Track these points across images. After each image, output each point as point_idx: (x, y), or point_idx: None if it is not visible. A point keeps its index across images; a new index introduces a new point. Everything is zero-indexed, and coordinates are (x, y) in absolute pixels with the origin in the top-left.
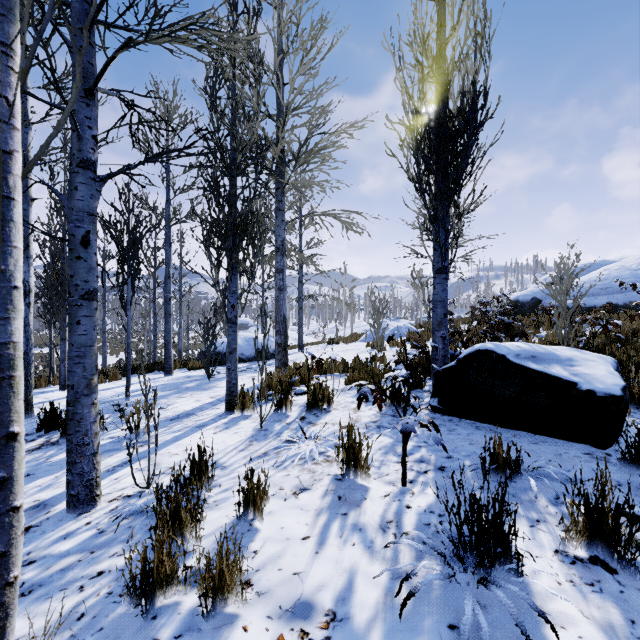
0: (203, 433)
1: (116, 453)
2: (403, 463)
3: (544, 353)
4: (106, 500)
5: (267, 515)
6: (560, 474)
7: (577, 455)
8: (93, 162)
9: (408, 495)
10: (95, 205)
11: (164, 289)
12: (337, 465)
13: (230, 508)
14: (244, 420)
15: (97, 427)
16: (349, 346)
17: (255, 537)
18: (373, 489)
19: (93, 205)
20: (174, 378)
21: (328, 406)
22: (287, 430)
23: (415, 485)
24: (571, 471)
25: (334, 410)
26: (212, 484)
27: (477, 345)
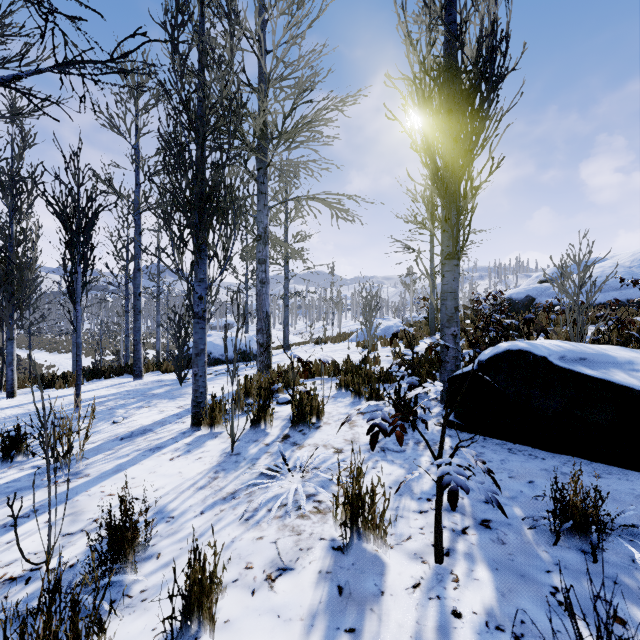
0: (156, 459)
1: (29, 493)
2: (437, 527)
3: (596, 354)
4: None
5: (220, 630)
6: None
7: None
8: None
9: (450, 585)
10: None
11: (133, 283)
12: (334, 522)
13: (162, 610)
14: (212, 439)
15: None
16: (338, 346)
17: None
18: (392, 571)
19: None
20: (142, 383)
21: (317, 420)
22: (265, 455)
23: (455, 560)
24: None
25: (325, 425)
26: (147, 553)
27: (503, 344)
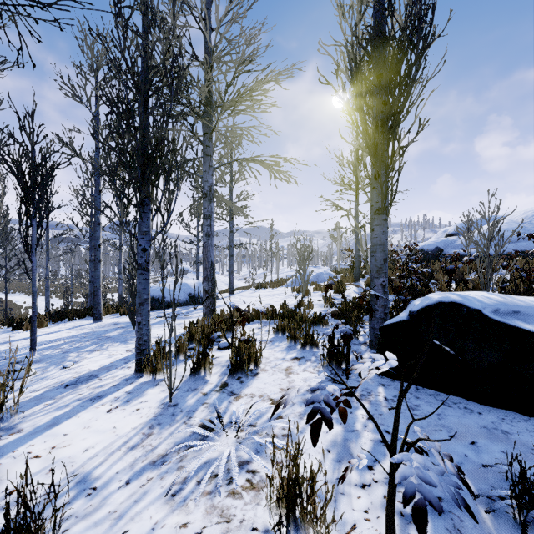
0: (93, 411)
1: None
2: (390, 527)
3: (528, 307)
4: None
5: None
6: None
7: None
8: None
9: None
10: None
11: (93, 236)
12: (267, 507)
13: None
14: (152, 388)
15: None
16: (276, 290)
17: None
18: None
19: None
20: (100, 325)
21: (255, 366)
22: (202, 406)
23: None
24: None
25: (262, 372)
26: None
27: (433, 295)
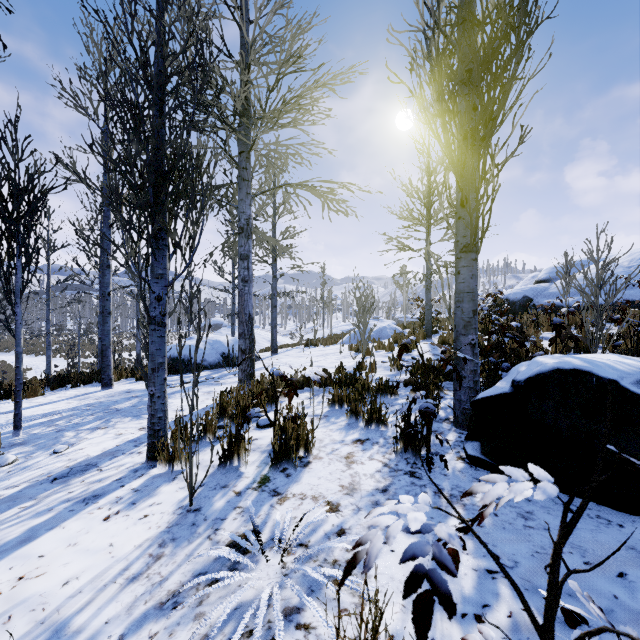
0: (85, 519)
1: None
2: None
3: None
4: None
5: None
6: None
7: None
8: None
9: None
10: None
11: (101, 281)
12: None
13: None
14: (168, 483)
15: None
16: (329, 349)
17: None
18: None
19: None
20: (109, 394)
21: (306, 453)
22: (234, 512)
23: None
24: None
25: (315, 461)
26: None
27: (545, 359)
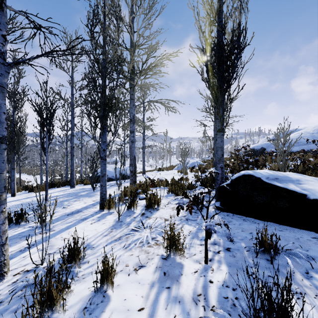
0: (84, 224)
1: (29, 238)
2: (205, 249)
3: (283, 176)
4: (12, 274)
5: (116, 288)
6: (302, 253)
7: (309, 239)
8: (2, 52)
9: (210, 271)
10: (4, 81)
11: (70, 142)
12: (163, 248)
13: (92, 281)
14: (109, 215)
15: (5, 227)
16: (169, 172)
17: (105, 308)
18: (186, 266)
19: (2, 80)
20: (75, 189)
21: (157, 206)
22: (133, 221)
23: (213, 263)
24: (309, 251)
25: (161, 209)
26: (83, 261)
27: (242, 172)
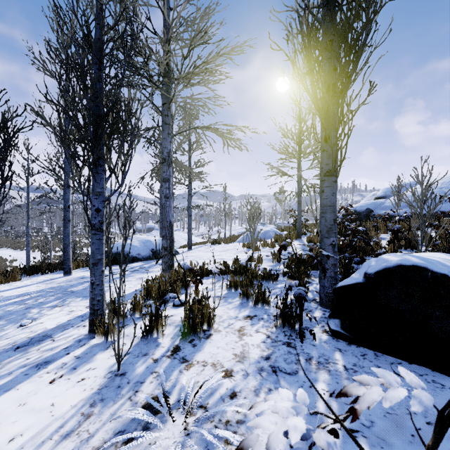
0: (35, 382)
1: None
2: None
3: None
4: None
5: None
6: None
7: None
8: None
9: None
10: None
11: (63, 197)
12: None
13: None
14: (103, 351)
15: None
16: (229, 246)
17: None
18: None
19: None
20: (68, 279)
21: (208, 327)
22: (151, 376)
23: None
24: None
25: (215, 333)
26: None
27: (390, 257)
